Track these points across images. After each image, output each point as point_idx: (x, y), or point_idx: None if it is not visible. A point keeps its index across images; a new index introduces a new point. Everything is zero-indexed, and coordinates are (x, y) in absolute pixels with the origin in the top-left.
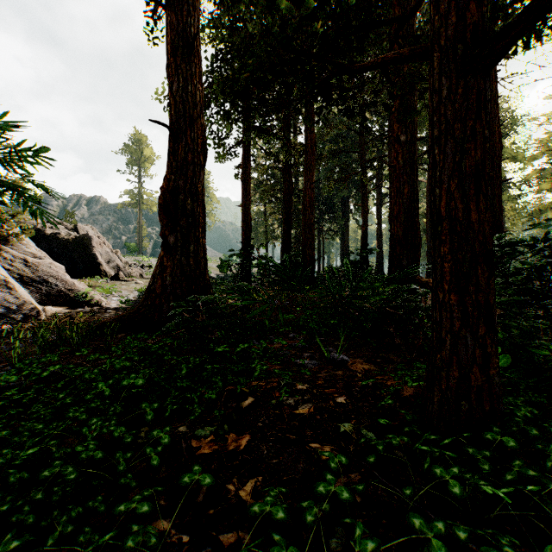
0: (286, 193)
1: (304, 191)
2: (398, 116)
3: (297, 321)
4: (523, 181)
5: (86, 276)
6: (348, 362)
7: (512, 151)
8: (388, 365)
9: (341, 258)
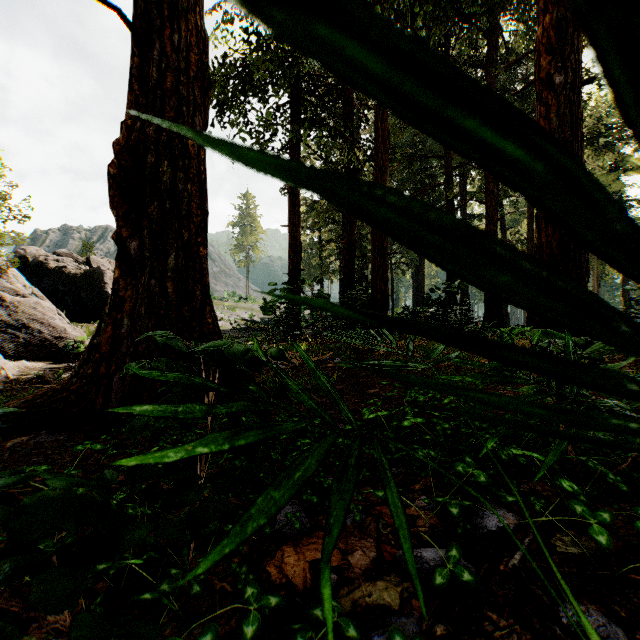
0: None
1: None
2: (550, 42)
3: (391, 420)
4: None
5: (96, 320)
6: None
7: (637, 159)
8: None
9: (413, 298)
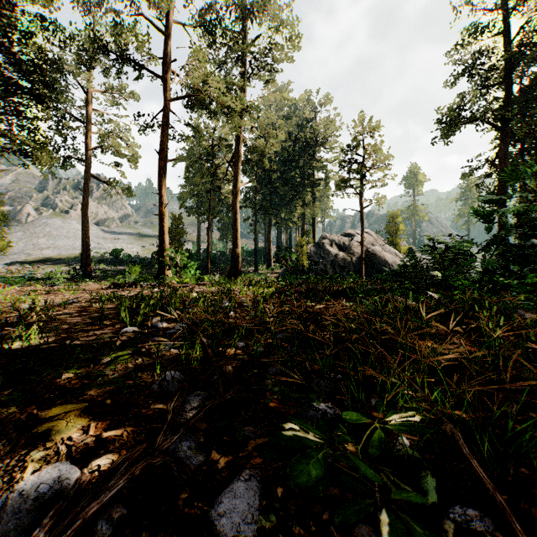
0: None
1: None
2: None
3: None
4: None
5: None
6: None
7: None
8: None
9: None
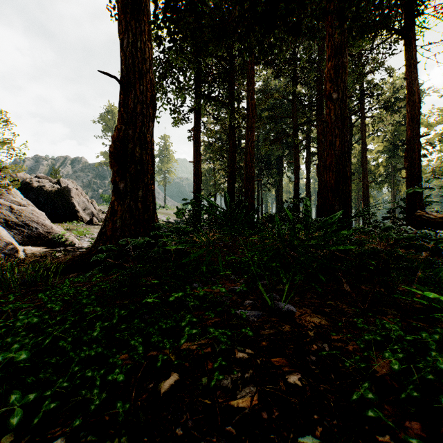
0: (231, 151)
1: (245, 149)
2: (331, 76)
3: (238, 262)
4: (427, 143)
5: (66, 221)
6: (294, 314)
7: None
8: (340, 317)
9: (276, 206)
